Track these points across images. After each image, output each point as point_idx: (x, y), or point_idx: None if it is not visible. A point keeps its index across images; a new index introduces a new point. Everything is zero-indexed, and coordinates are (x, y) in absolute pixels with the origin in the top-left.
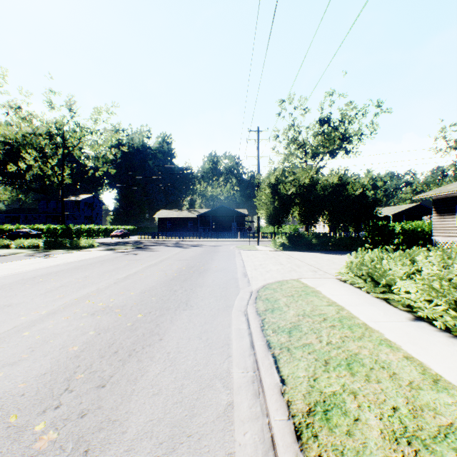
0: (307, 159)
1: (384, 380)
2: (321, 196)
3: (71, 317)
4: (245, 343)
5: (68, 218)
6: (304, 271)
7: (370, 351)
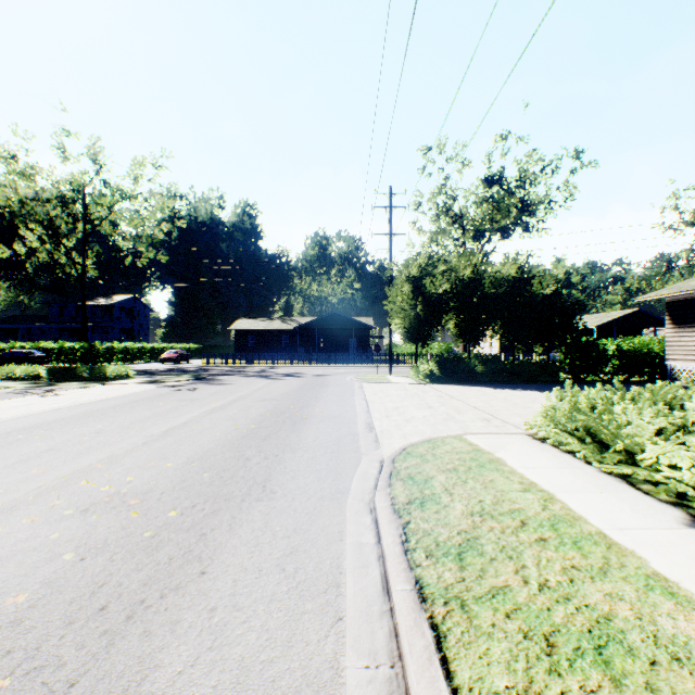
0: (466, 240)
1: None
2: (491, 296)
3: (41, 518)
4: (371, 580)
5: (95, 332)
6: (469, 420)
7: (634, 609)
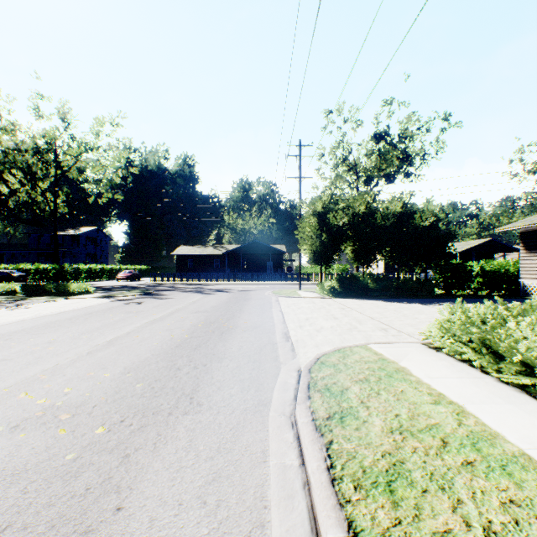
0: (359, 184)
1: None
2: (381, 227)
3: None
4: (298, 518)
5: (66, 256)
6: (370, 330)
7: None
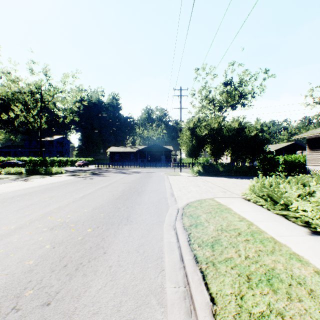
0: (215, 110)
1: (305, 298)
2: (226, 136)
3: (34, 231)
4: (175, 256)
5: (45, 153)
6: (216, 192)
7: (284, 266)
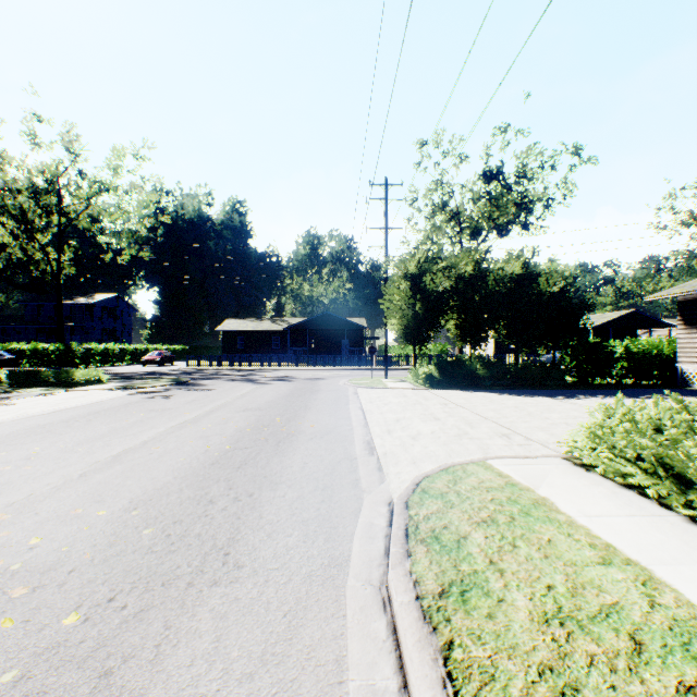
0: (463, 237)
1: None
2: (495, 294)
3: None
4: None
5: (75, 333)
6: (486, 437)
7: None
